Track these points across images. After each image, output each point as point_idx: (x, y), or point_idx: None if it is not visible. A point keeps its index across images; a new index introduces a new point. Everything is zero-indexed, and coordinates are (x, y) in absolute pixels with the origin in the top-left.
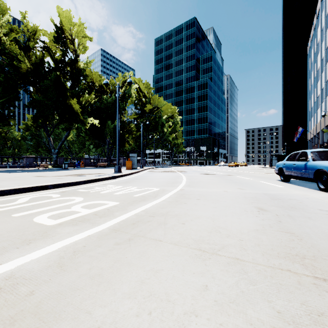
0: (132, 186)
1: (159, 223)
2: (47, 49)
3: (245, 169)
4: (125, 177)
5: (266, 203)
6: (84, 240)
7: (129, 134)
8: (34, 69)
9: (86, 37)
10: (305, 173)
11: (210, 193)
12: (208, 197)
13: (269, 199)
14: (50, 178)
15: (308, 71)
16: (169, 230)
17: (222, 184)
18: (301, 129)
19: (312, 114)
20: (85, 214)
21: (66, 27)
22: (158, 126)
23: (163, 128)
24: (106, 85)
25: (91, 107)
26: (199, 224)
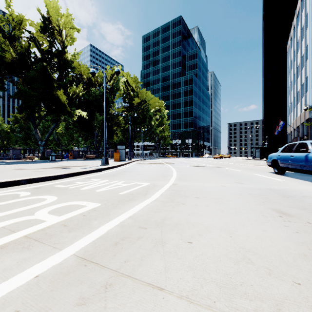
0: (119, 180)
1: (154, 242)
2: (34, 40)
3: (230, 161)
4: (112, 169)
5: (280, 202)
6: (23, 291)
7: (118, 126)
8: (19, 59)
9: (73, 28)
10: (306, 166)
11: (208, 189)
12: (207, 194)
13: (279, 196)
14: (29, 171)
15: (287, 68)
16: (171, 259)
17: (215, 177)
18: (282, 123)
19: (292, 109)
20: (49, 225)
21: (54, 18)
22: (146, 119)
23: (151, 121)
24: (93, 74)
25: (79, 99)
26: (213, 244)
